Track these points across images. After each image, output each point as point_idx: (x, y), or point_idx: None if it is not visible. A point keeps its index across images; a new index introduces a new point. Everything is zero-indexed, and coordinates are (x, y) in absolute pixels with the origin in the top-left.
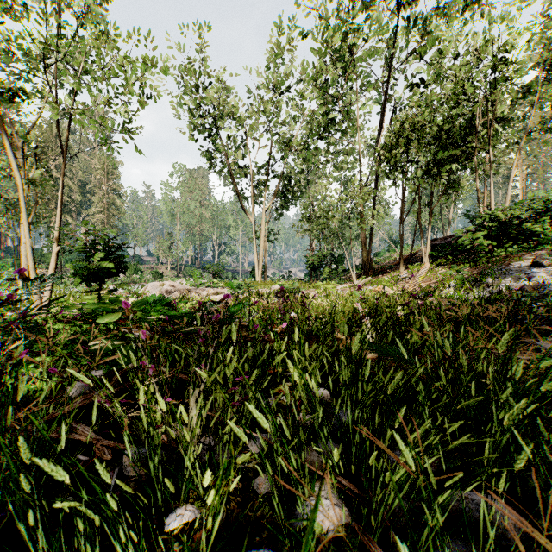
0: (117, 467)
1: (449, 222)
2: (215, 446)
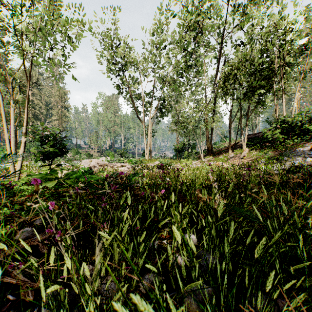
0: (36, 307)
1: (256, 125)
2: (112, 295)
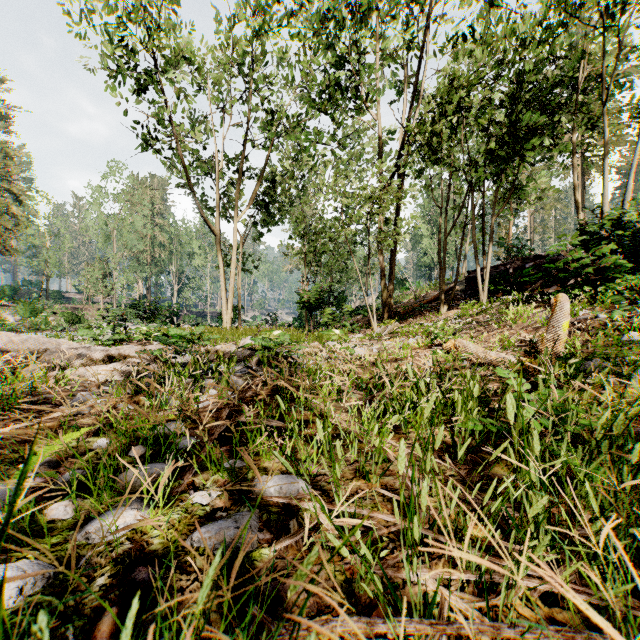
0: None
1: (465, 256)
2: None
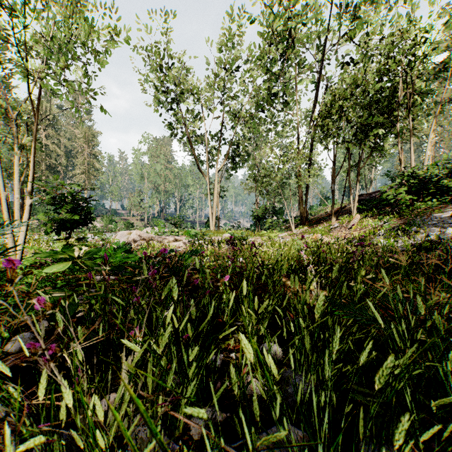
0: None
1: (371, 181)
2: (141, 448)
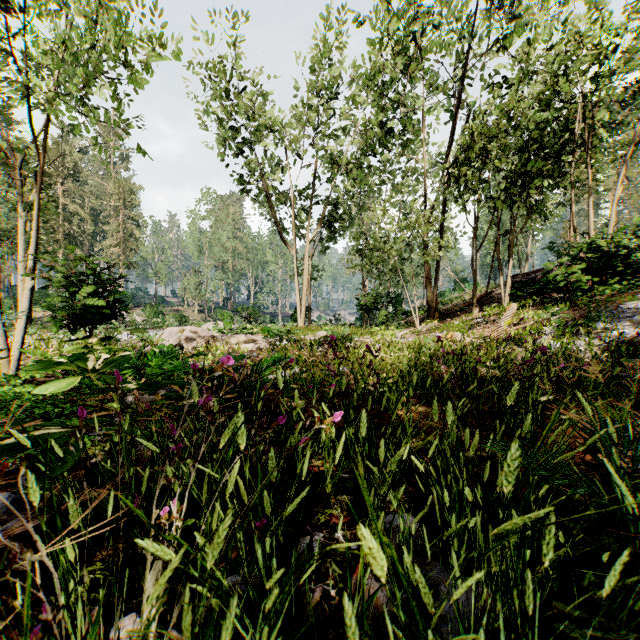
0: None
1: (527, 256)
2: None
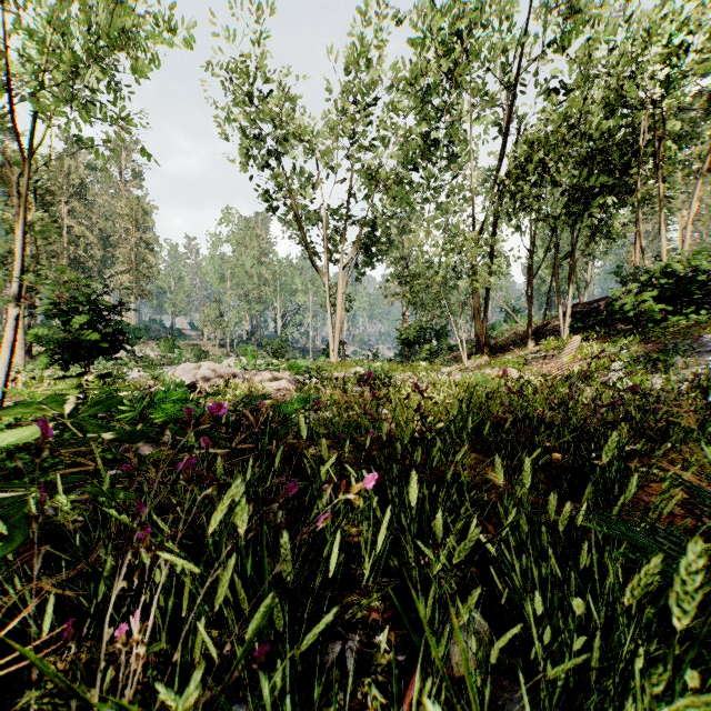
0: None
1: (587, 283)
2: None
